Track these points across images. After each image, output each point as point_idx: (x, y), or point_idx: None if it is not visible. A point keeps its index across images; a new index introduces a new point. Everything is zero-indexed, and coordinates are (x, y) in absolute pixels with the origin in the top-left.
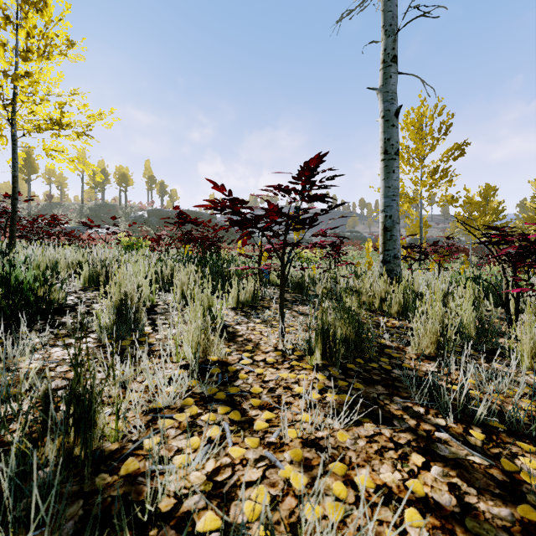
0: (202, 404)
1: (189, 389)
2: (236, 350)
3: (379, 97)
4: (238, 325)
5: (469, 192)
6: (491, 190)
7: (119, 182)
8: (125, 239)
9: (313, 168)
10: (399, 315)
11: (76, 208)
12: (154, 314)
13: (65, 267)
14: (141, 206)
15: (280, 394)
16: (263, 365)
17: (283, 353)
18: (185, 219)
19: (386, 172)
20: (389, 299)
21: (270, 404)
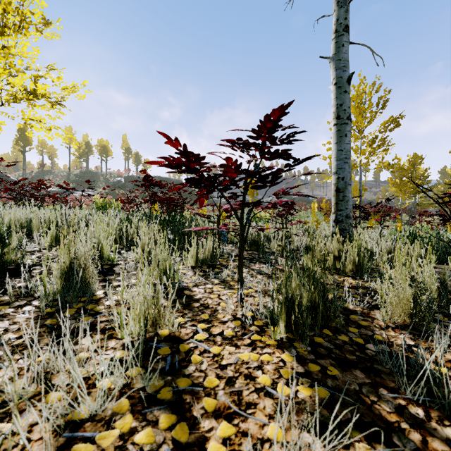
0: (139, 411)
1: (128, 383)
2: (191, 320)
3: (332, 65)
4: (195, 287)
5: (400, 160)
6: (418, 159)
7: (100, 153)
8: (99, 200)
9: (275, 122)
10: (354, 273)
11: (64, 174)
12: (111, 275)
13: (37, 226)
14: (119, 173)
15: (241, 389)
16: (220, 341)
17: (242, 323)
18: (151, 182)
19: (338, 136)
20: (343, 258)
21: (229, 406)
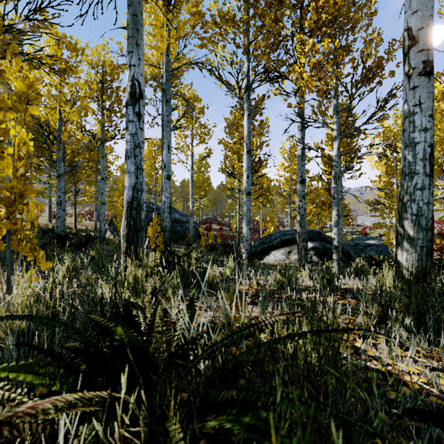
0: None
1: None
2: None
3: None
4: None
5: None
6: None
7: None
8: None
9: None
10: None
11: None
12: None
13: None
14: None
15: None
16: None
17: None
18: None
19: None
20: None
21: None
